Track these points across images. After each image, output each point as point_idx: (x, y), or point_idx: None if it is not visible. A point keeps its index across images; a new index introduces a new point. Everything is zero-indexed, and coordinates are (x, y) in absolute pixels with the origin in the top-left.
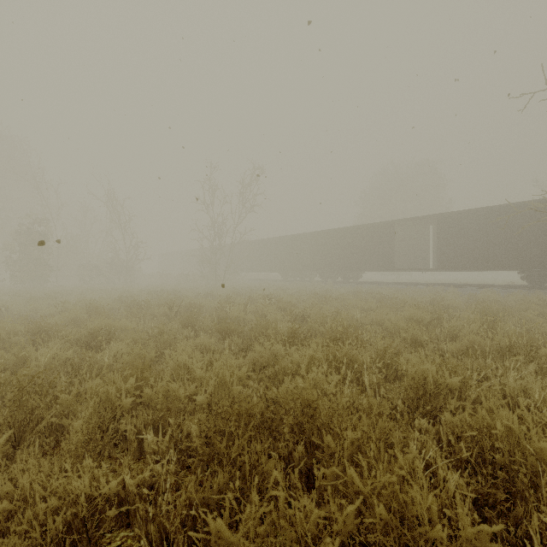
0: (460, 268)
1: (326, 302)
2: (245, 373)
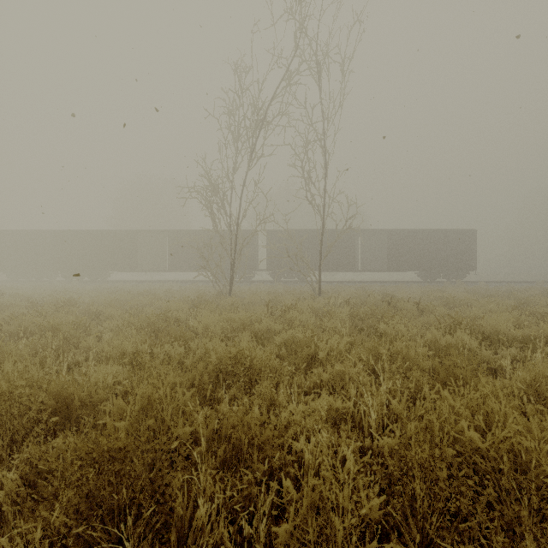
0: (182, 270)
1: (65, 295)
2: (7, 315)
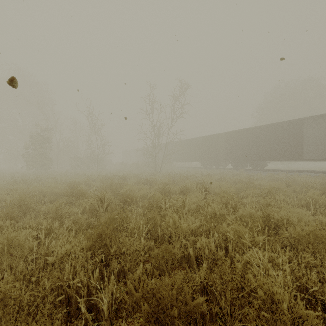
0: None
1: (269, 194)
2: None
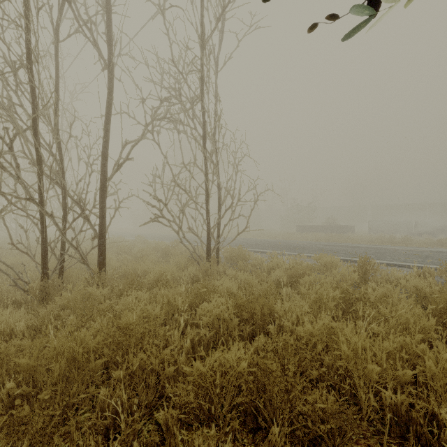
0: None
1: None
2: None
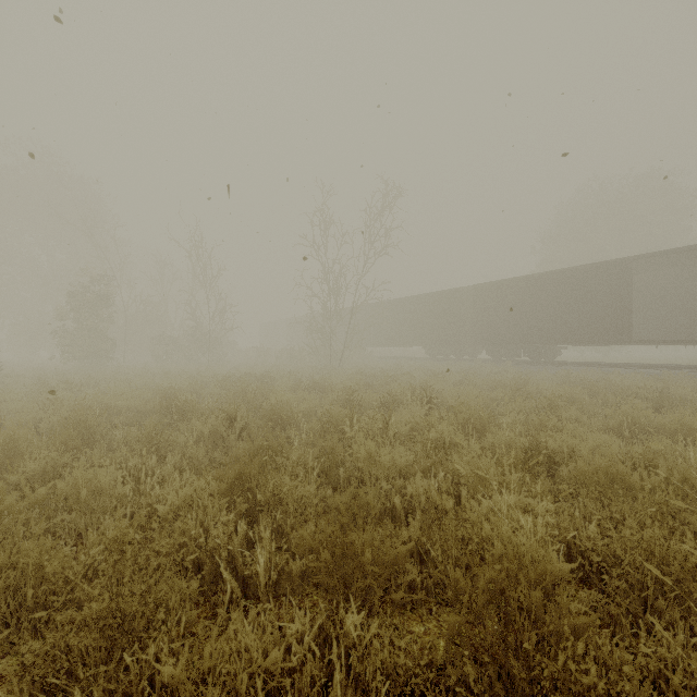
0: None
1: (551, 408)
2: None
